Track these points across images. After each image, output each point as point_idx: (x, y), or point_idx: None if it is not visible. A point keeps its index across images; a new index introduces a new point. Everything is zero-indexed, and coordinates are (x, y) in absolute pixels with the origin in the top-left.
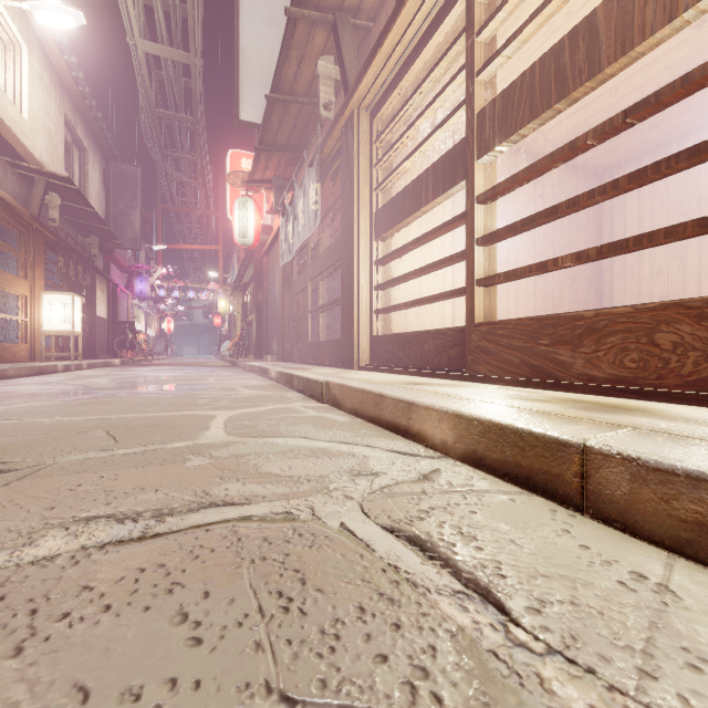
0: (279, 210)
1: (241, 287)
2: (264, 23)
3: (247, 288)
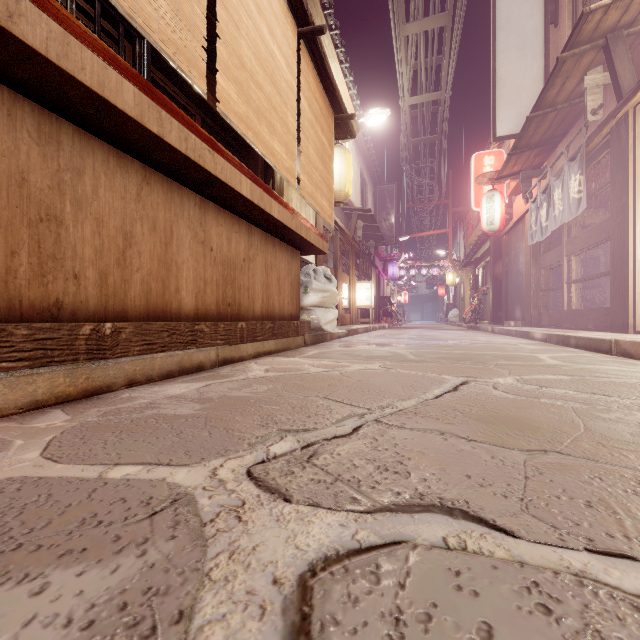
0: (527, 197)
1: (472, 261)
2: (517, 50)
3: (479, 262)
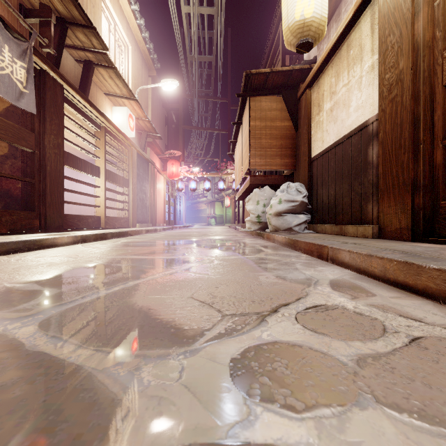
0: None
1: None
2: None
3: None
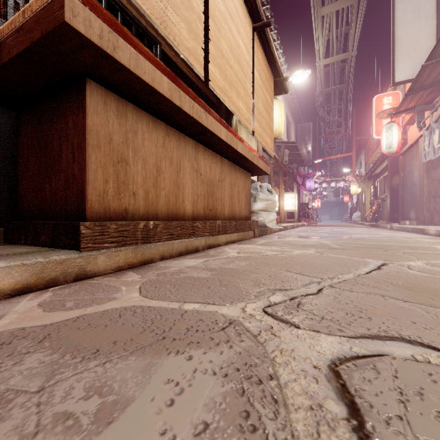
0: (420, 126)
1: (372, 176)
2: (413, 15)
3: (378, 177)
